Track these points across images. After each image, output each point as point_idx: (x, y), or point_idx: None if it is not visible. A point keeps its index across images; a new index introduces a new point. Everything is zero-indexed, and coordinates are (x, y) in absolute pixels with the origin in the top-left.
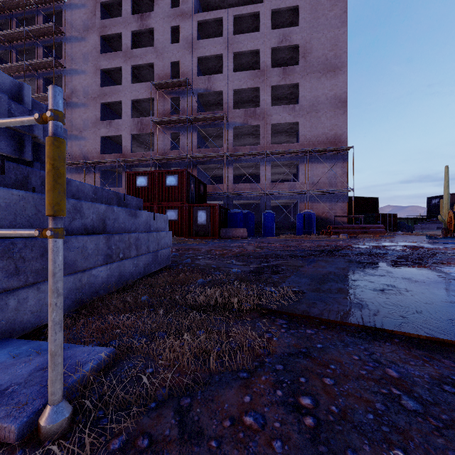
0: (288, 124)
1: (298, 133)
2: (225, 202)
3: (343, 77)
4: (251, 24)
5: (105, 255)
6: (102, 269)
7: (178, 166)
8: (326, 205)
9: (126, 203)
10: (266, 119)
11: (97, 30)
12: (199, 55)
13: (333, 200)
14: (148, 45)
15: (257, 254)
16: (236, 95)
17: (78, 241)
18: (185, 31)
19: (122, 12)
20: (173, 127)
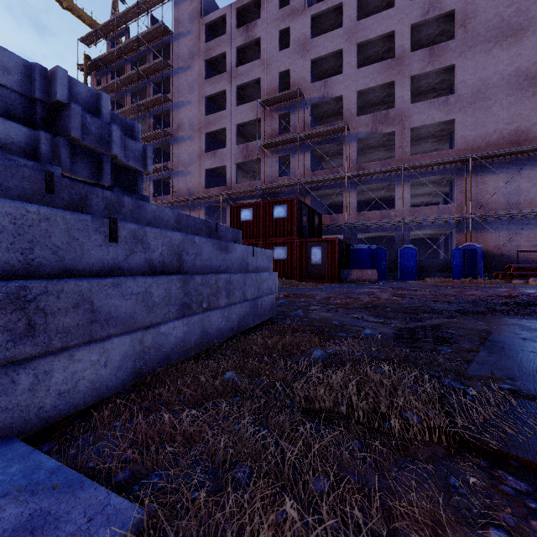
0: (438, 125)
1: (453, 135)
2: (345, 235)
3: (532, 41)
4: (381, 1)
5: (180, 305)
6: (176, 325)
7: (287, 195)
8: (501, 234)
9: (219, 235)
10: (403, 123)
11: (202, 55)
12: (313, 57)
13: (514, 227)
14: (255, 59)
15: (398, 306)
16: (360, 98)
17: (138, 284)
18: (296, 32)
19: (227, 28)
20: (282, 149)
